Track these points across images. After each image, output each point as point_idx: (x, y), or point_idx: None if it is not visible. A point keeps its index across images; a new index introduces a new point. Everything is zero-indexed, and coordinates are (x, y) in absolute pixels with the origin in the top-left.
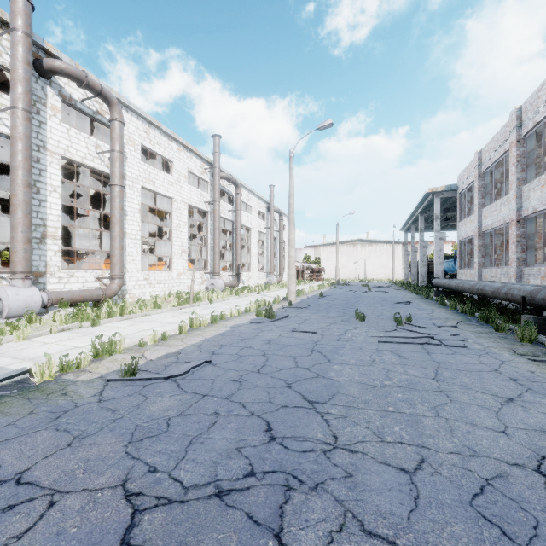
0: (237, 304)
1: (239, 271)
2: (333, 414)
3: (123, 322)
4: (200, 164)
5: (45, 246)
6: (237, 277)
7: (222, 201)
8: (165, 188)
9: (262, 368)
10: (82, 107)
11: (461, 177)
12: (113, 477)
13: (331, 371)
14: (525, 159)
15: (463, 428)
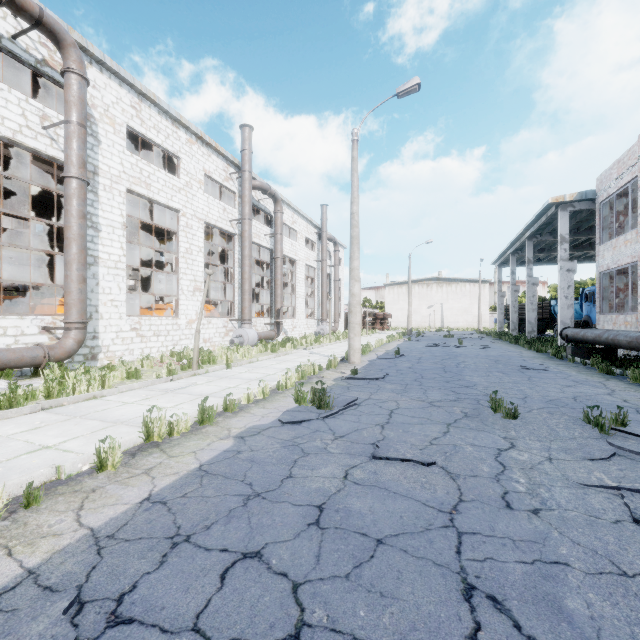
0: (269, 371)
1: (279, 318)
2: None
3: (30, 416)
4: (222, 166)
5: None
6: (277, 326)
7: (255, 221)
8: (168, 196)
9: None
10: (13, 48)
11: (603, 179)
12: None
13: None
14: None
15: None
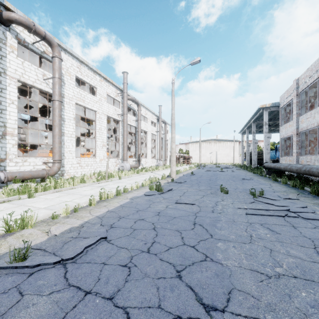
0: (137, 180)
1: (139, 158)
2: None
3: (53, 194)
4: (114, 90)
5: (5, 141)
6: (138, 162)
7: (129, 114)
8: (92, 105)
9: (152, 246)
10: (33, 47)
11: (282, 97)
12: None
13: (217, 251)
14: None
15: None
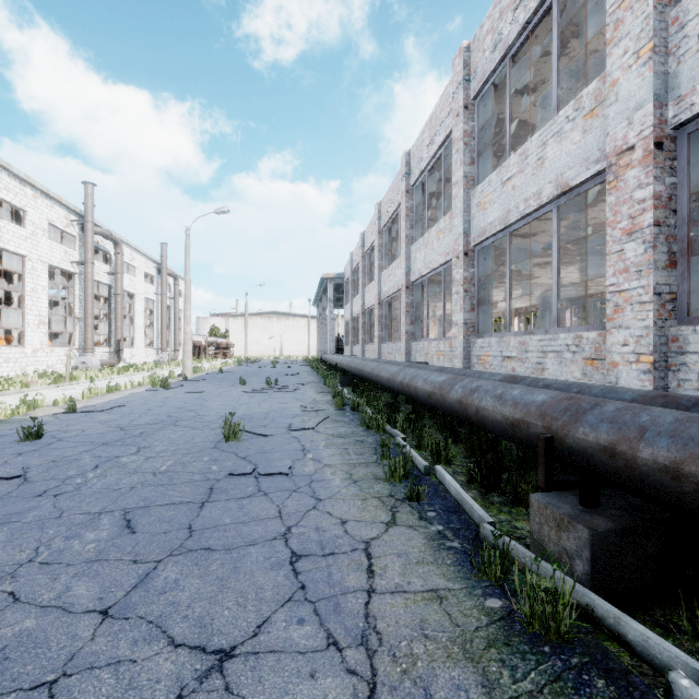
0: (126, 381)
1: (120, 347)
2: (201, 411)
3: None
4: (64, 214)
5: None
6: (117, 354)
7: (95, 261)
8: (16, 244)
9: (163, 405)
10: None
11: (346, 269)
12: (103, 426)
13: (206, 403)
14: (366, 269)
15: (254, 409)
